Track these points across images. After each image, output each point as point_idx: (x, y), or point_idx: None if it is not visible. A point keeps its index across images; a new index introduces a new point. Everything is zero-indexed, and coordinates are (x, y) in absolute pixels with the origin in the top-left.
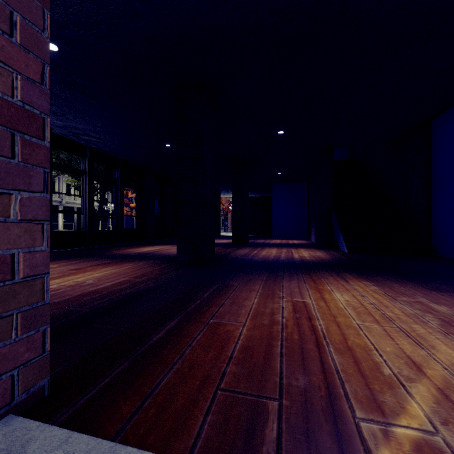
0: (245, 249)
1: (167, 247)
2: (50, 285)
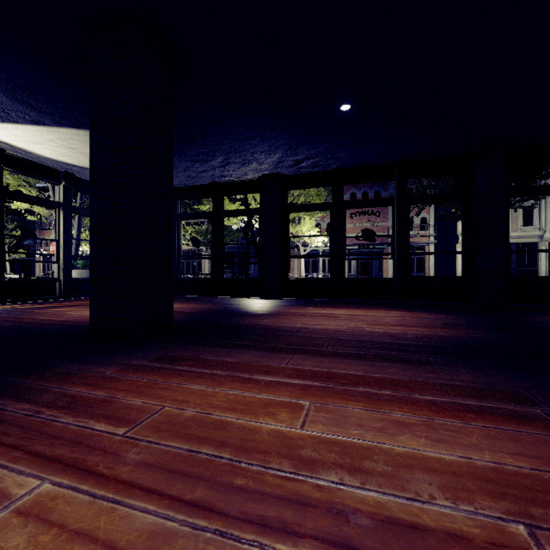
0: (386, 367)
1: (376, 314)
2: (79, 312)
